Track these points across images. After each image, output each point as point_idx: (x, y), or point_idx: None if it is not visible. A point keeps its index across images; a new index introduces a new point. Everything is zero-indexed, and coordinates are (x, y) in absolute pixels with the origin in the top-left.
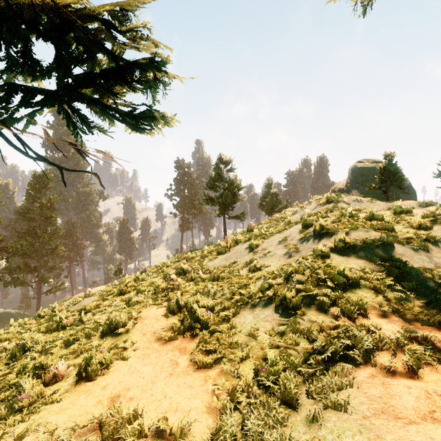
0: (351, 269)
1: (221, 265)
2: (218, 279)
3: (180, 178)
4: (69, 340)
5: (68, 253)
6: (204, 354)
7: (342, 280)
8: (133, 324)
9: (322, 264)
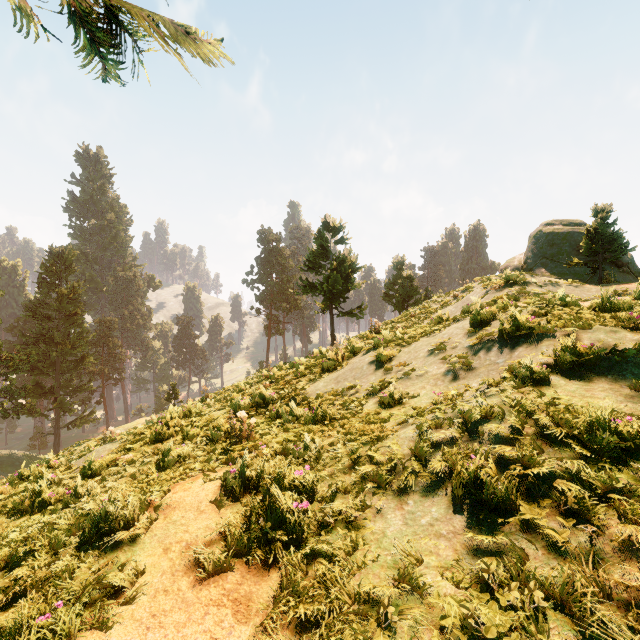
0: (612, 411)
1: (328, 391)
2: (323, 419)
3: (265, 256)
4: (16, 555)
5: (101, 368)
6: (291, 627)
7: (610, 439)
8: (147, 523)
9: (538, 397)
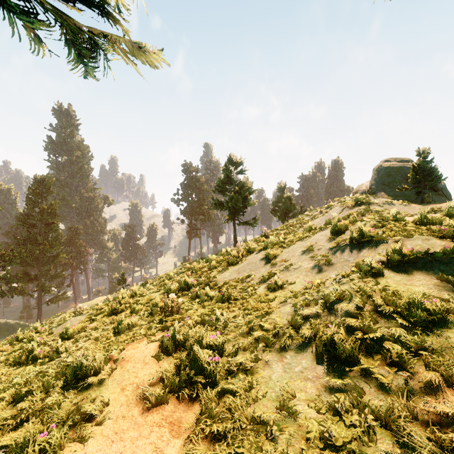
0: (424, 295)
1: (232, 279)
2: (228, 299)
3: (187, 182)
4: (20, 393)
5: (71, 261)
6: (208, 440)
7: (421, 314)
8: (110, 371)
9: (375, 285)
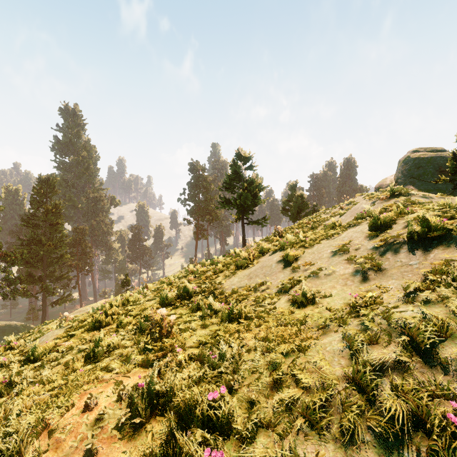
0: None
1: (242, 286)
2: (238, 317)
3: (194, 181)
4: None
5: (76, 262)
6: None
7: None
8: None
9: None
